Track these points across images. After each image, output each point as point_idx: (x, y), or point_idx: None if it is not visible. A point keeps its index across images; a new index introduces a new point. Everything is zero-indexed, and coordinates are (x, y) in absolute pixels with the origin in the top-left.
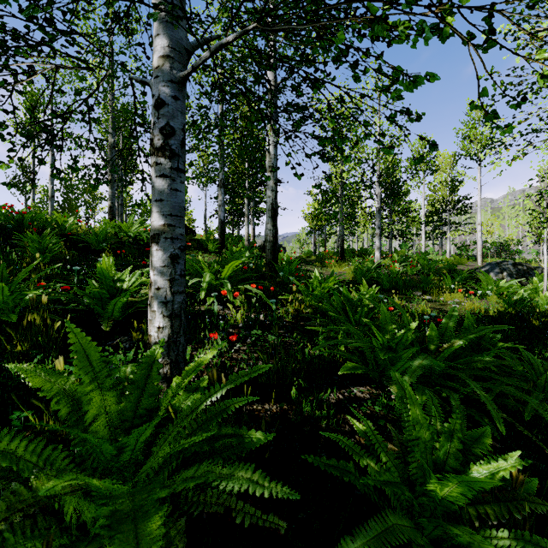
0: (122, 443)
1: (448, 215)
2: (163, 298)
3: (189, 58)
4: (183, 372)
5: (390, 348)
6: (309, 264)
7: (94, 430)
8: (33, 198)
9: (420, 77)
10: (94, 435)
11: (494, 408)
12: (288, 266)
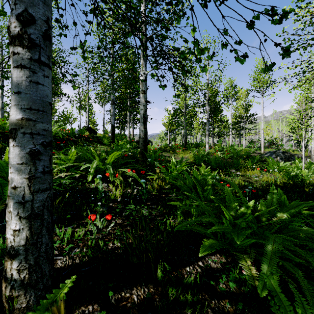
0: None
1: (244, 124)
2: (20, 198)
3: None
4: None
5: (235, 224)
6: (166, 152)
7: None
8: None
9: None
10: None
11: None
12: (153, 154)
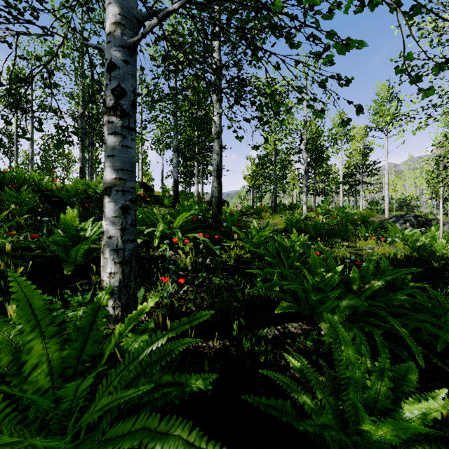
0: (58, 395)
1: (361, 176)
2: (114, 246)
3: (140, 27)
4: (126, 319)
5: (319, 288)
6: (248, 216)
7: (33, 380)
8: (16, 160)
9: (352, 40)
10: (33, 385)
11: (413, 343)
12: (230, 218)
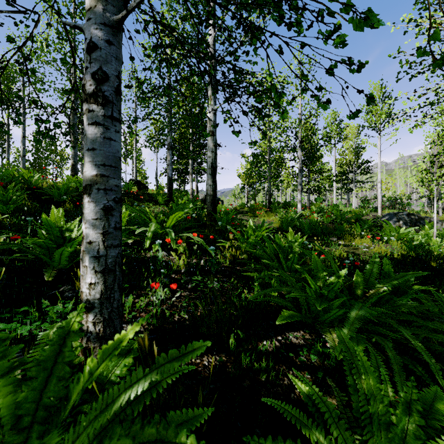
0: None
1: (353, 175)
2: (95, 252)
3: (125, 5)
4: (100, 352)
5: (322, 294)
6: (243, 214)
7: None
8: (8, 157)
9: (372, 13)
10: None
11: (431, 359)
12: (225, 216)
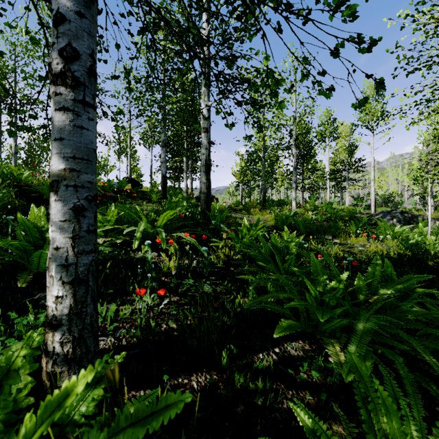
0: None
1: (347, 173)
2: (62, 260)
3: None
4: (41, 405)
5: (322, 301)
6: (237, 212)
7: None
8: None
9: None
10: None
11: None
12: (219, 215)
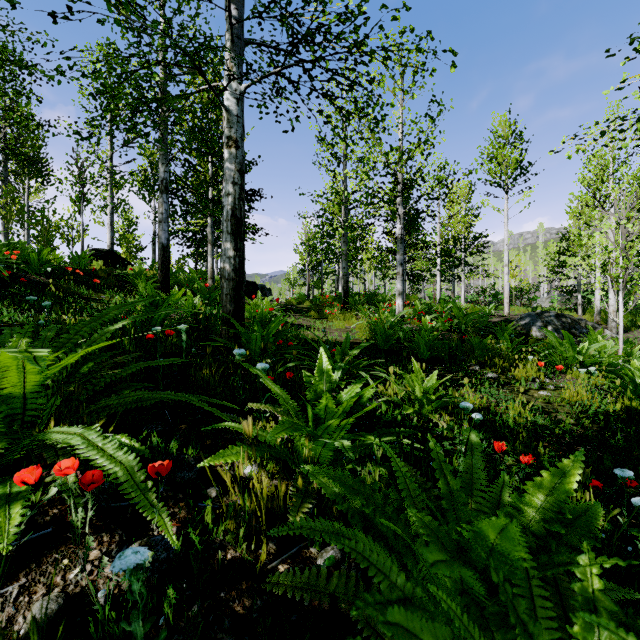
0: None
1: (463, 254)
2: None
3: None
4: None
5: None
6: (302, 313)
7: None
8: None
9: None
10: None
11: None
12: (260, 330)
